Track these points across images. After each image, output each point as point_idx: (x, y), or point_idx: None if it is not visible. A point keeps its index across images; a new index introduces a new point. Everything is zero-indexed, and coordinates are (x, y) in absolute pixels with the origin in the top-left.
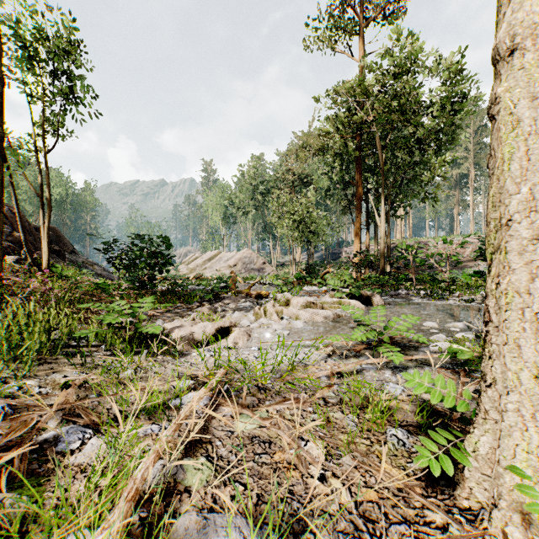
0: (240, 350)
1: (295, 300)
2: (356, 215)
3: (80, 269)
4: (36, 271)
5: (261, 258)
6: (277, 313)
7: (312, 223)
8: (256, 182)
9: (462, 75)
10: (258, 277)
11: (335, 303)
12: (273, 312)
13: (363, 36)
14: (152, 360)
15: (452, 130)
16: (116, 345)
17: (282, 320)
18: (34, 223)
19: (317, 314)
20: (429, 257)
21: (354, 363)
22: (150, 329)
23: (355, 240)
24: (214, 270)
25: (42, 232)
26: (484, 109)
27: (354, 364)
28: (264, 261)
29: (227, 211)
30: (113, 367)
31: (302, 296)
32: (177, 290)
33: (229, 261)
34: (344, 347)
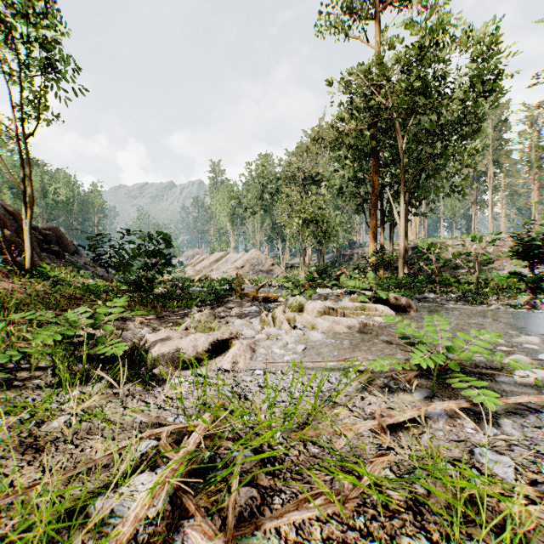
0: (240, 374)
1: (310, 305)
2: (372, 212)
3: (79, 271)
4: (18, 271)
5: (270, 259)
6: (288, 321)
7: (323, 222)
8: (264, 181)
9: (494, 53)
10: (267, 279)
11: (358, 309)
12: (283, 319)
13: (379, 19)
14: (111, 393)
15: (477, 119)
16: (74, 366)
17: (295, 330)
18: (40, 225)
19: (338, 323)
20: (455, 256)
21: (414, 409)
22: (109, 349)
23: (371, 239)
24: (221, 272)
25: (25, 227)
26: (504, 104)
27: (416, 410)
28: (272, 262)
29: (235, 212)
30: (41, 410)
31: (316, 299)
32: (178, 292)
33: (236, 262)
34: (384, 372)
